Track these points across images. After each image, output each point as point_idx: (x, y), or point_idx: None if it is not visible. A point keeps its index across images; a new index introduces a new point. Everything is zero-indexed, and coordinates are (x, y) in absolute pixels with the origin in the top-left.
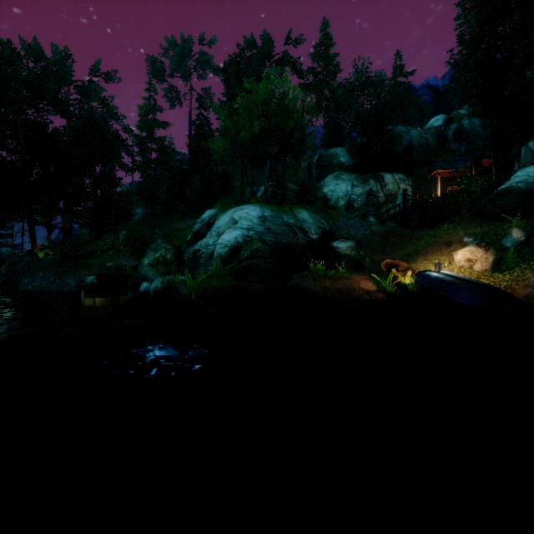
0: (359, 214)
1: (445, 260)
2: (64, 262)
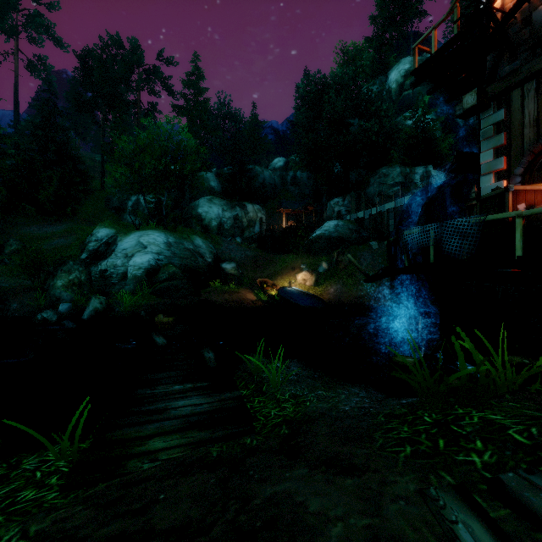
0: (228, 234)
1: (292, 279)
2: None
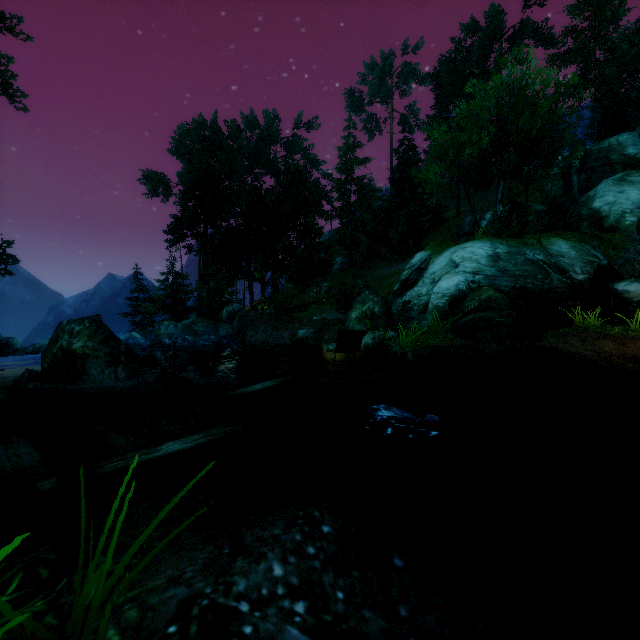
0: None
1: None
2: (279, 316)
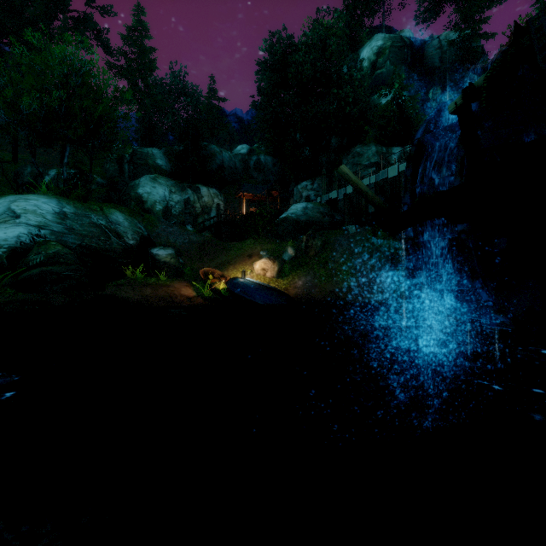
0: (177, 221)
1: (248, 269)
2: None
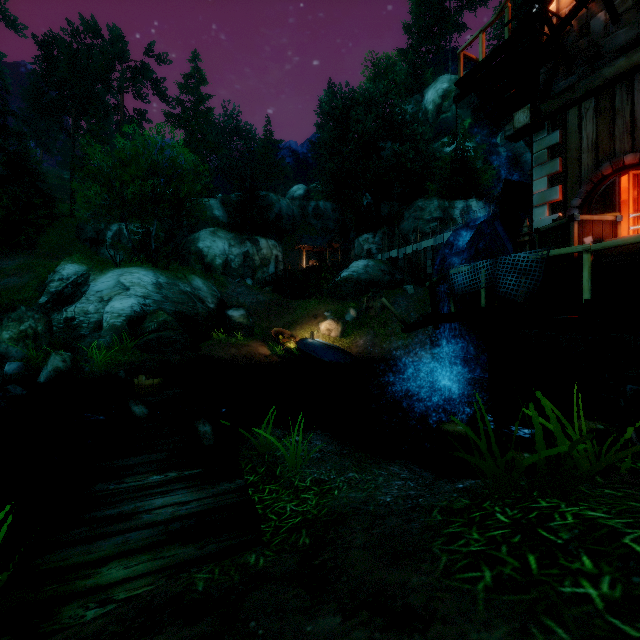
0: (236, 274)
1: (314, 329)
2: None
